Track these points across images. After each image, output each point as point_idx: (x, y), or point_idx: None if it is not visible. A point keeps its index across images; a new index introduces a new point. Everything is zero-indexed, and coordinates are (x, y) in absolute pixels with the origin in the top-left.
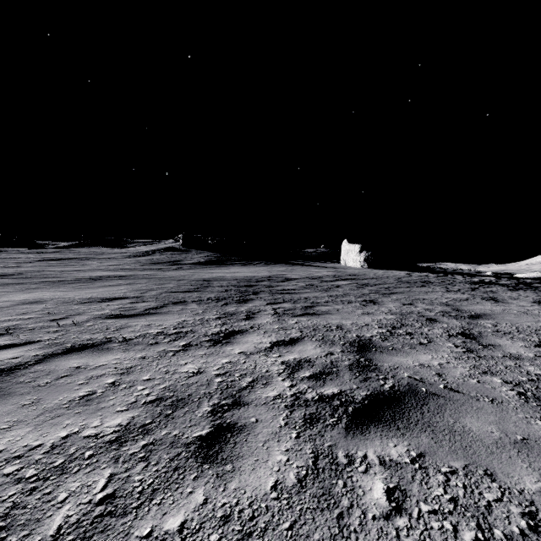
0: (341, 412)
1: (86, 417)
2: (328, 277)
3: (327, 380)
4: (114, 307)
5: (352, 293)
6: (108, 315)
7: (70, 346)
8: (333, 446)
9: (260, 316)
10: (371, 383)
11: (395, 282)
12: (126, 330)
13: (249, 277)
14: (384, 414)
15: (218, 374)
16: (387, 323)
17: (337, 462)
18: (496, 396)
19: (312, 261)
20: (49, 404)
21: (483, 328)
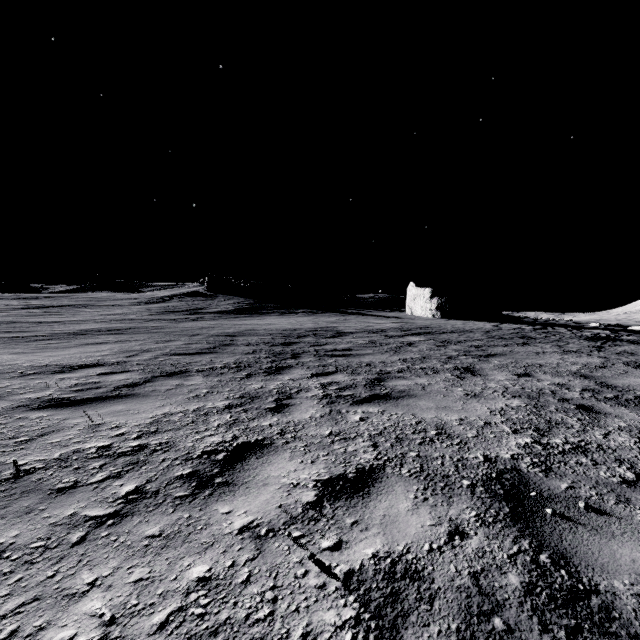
0: None
1: None
2: (393, 331)
3: None
4: (69, 382)
5: (433, 356)
6: (45, 401)
7: None
8: None
9: (300, 403)
10: None
11: (484, 338)
12: (43, 442)
13: (289, 331)
14: None
15: None
16: (520, 418)
17: None
18: None
19: (369, 309)
20: None
21: None
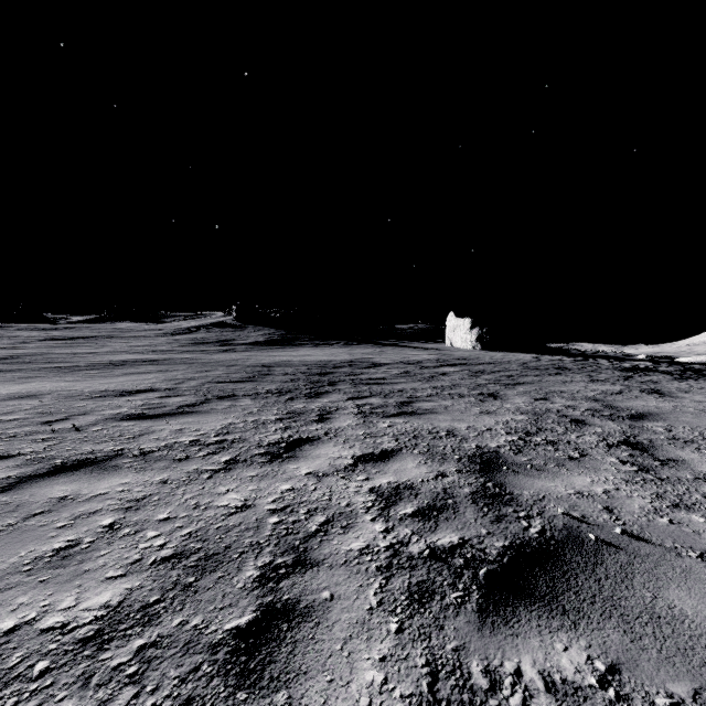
0: (467, 580)
1: (55, 589)
2: (429, 362)
3: (441, 521)
4: (136, 403)
5: (463, 384)
6: (125, 415)
7: (60, 462)
8: (461, 650)
9: (339, 416)
10: (508, 525)
11: (519, 369)
12: (146, 438)
13: (324, 362)
14: (537, 583)
15: (274, 510)
16: (517, 426)
17: (472, 686)
18: (705, 548)
19: (407, 341)
20: (1, 564)
21: (653, 434)
